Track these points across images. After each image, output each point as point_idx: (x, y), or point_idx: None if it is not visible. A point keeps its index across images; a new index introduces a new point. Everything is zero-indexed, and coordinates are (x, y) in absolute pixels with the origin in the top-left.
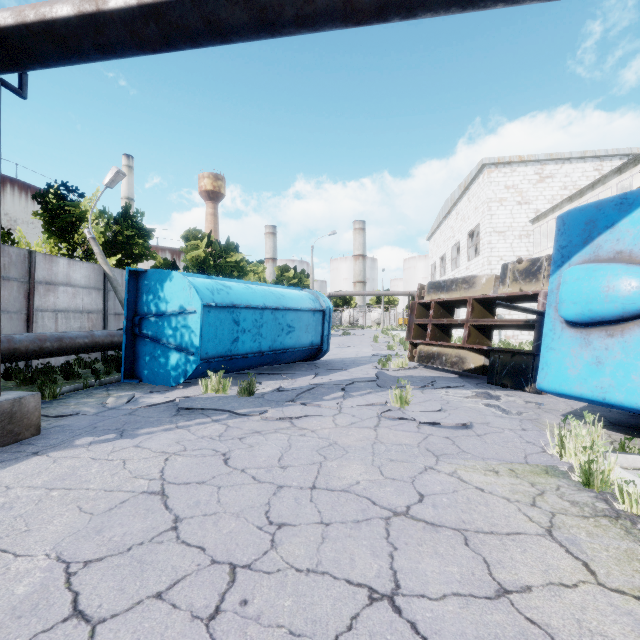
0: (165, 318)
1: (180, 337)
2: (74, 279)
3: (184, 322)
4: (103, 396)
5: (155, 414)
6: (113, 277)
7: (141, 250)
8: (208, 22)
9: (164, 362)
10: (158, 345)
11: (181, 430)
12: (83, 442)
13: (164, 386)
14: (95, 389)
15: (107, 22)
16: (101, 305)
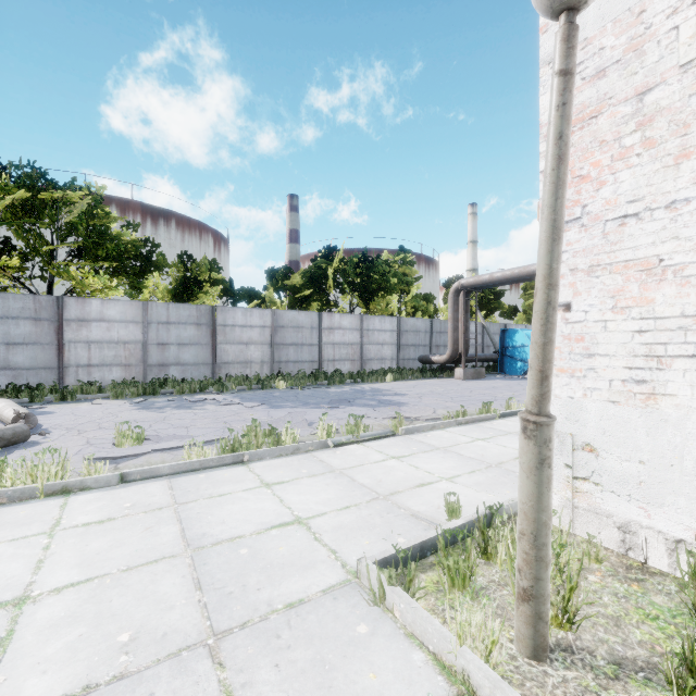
0: (515, 348)
1: (521, 356)
2: (471, 330)
3: (523, 350)
4: (494, 376)
5: (514, 379)
6: (487, 328)
7: (495, 305)
8: (529, 280)
9: (515, 366)
10: (512, 359)
11: (522, 381)
12: (497, 380)
13: (515, 375)
14: (489, 375)
15: (505, 282)
16: (481, 341)
